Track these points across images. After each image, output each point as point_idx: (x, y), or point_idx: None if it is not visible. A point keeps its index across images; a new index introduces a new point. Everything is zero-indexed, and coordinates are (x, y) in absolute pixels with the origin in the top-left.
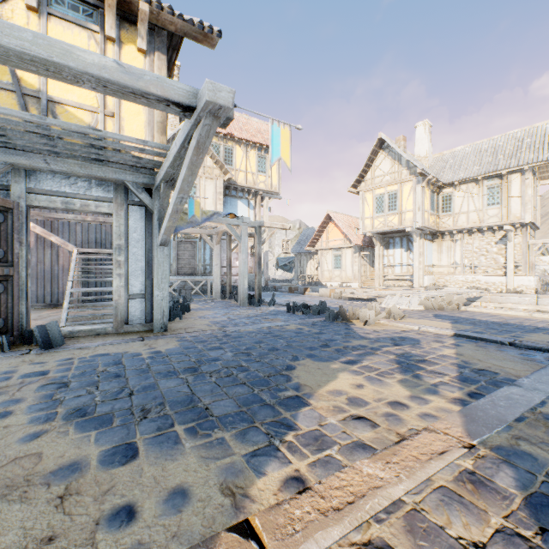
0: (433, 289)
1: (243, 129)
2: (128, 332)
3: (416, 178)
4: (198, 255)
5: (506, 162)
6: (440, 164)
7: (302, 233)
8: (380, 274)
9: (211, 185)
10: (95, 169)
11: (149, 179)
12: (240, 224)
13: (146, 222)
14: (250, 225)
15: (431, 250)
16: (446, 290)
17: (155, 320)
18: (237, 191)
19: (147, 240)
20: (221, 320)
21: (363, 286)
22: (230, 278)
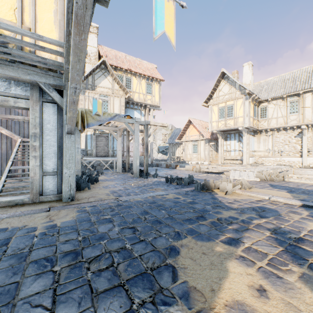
0: (255, 165)
1: (137, 67)
2: (42, 201)
3: (245, 96)
4: (109, 144)
5: (302, 86)
6: (259, 88)
7: (173, 132)
8: (221, 156)
9: (117, 101)
10: (11, 70)
11: (58, 81)
12: (134, 122)
13: (57, 116)
14: (141, 123)
15: (253, 141)
16: (266, 166)
17: (64, 192)
18: (133, 105)
19: (58, 130)
20: (118, 189)
21: (211, 164)
22: (128, 158)
